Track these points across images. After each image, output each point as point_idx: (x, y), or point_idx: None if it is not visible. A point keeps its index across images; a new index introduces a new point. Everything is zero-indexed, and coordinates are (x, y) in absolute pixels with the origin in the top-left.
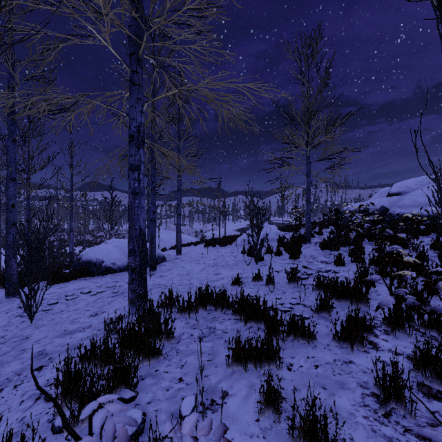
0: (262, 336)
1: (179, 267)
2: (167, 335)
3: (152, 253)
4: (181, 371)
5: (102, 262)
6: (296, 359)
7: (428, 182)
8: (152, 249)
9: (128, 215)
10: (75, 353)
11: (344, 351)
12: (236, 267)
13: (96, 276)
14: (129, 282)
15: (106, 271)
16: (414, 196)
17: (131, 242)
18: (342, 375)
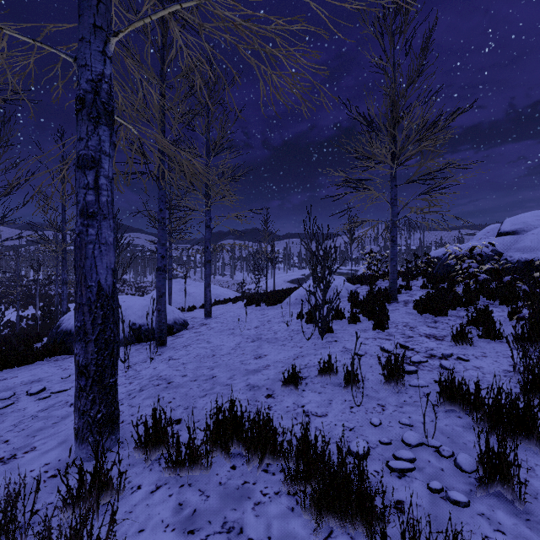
0: None
1: (202, 341)
2: None
3: (161, 319)
4: None
5: None
6: None
7: None
8: (159, 314)
9: (75, 259)
10: None
11: None
12: (290, 343)
13: None
14: (76, 394)
15: None
16: (538, 235)
17: (80, 312)
18: None
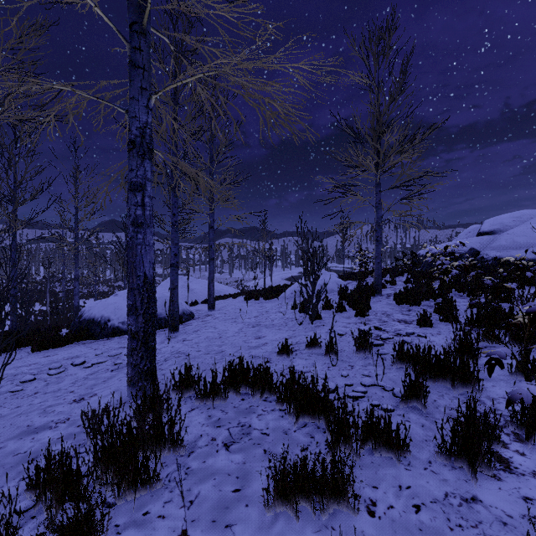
0: (322, 443)
1: (210, 327)
2: (173, 443)
3: (174, 308)
4: (187, 514)
5: (108, 321)
6: (381, 491)
7: (529, 218)
8: (173, 304)
9: (127, 256)
10: (30, 470)
11: (460, 476)
12: (284, 328)
13: (99, 339)
14: (129, 353)
15: (112, 333)
16: (512, 235)
17: (132, 294)
18: (466, 529)
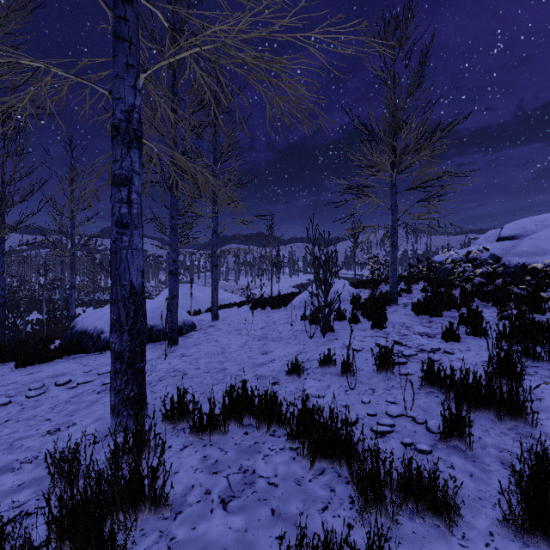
0: (345, 499)
1: (212, 341)
2: (155, 501)
3: (172, 320)
4: None
5: (101, 333)
6: None
7: None
8: (171, 315)
9: (110, 262)
10: None
11: None
12: (294, 341)
13: (92, 353)
14: (112, 376)
15: (106, 346)
16: (535, 240)
17: (115, 307)
18: None
